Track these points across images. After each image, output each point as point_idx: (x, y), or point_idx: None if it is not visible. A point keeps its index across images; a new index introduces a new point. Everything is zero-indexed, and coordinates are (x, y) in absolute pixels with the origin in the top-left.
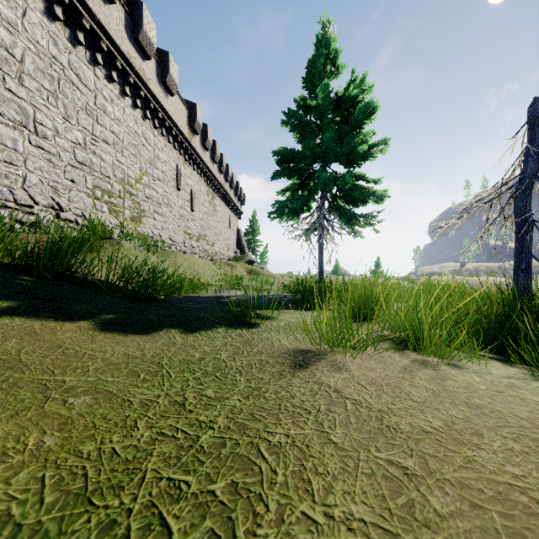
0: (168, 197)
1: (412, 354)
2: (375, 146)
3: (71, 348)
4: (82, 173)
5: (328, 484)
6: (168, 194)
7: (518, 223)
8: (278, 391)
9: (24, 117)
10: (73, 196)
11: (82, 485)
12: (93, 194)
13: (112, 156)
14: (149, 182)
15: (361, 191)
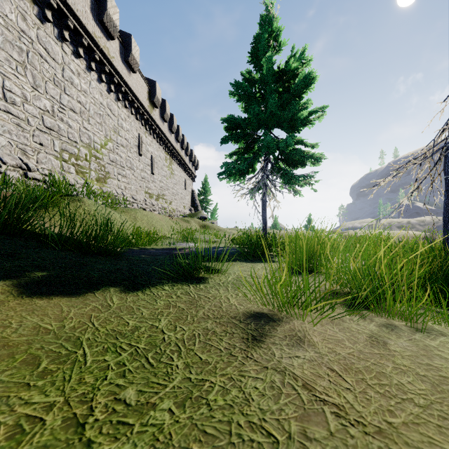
0: (131, 161)
1: (373, 315)
2: (313, 113)
3: None
4: (51, 138)
5: None
6: (131, 158)
7: (448, 181)
8: (227, 388)
9: None
10: (42, 158)
11: None
12: (60, 157)
13: (79, 123)
14: (113, 147)
15: (301, 154)
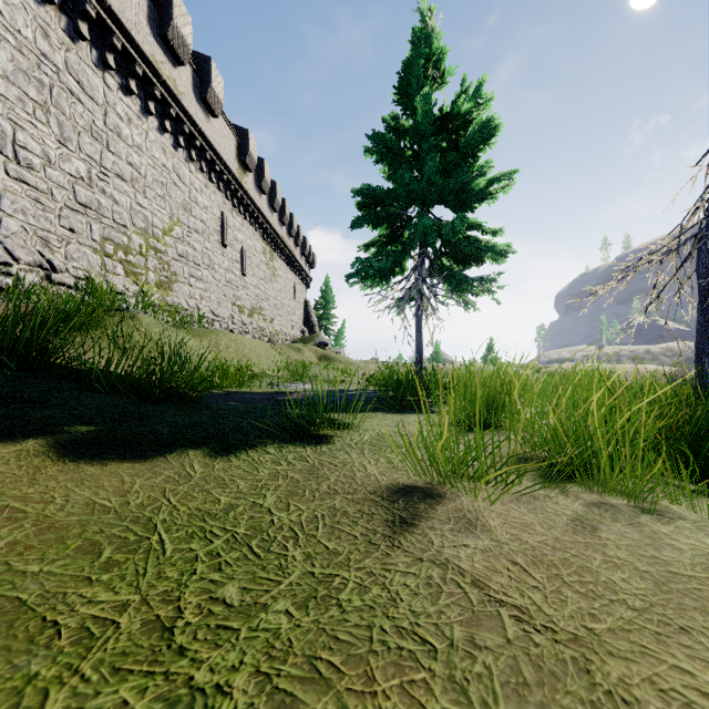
0: (210, 256)
1: (580, 490)
2: (495, 181)
3: None
4: (86, 220)
5: None
6: (210, 251)
7: (703, 288)
8: (365, 585)
9: None
10: (73, 251)
11: None
12: (101, 250)
13: (130, 197)
14: (183, 234)
15: (476, 245)
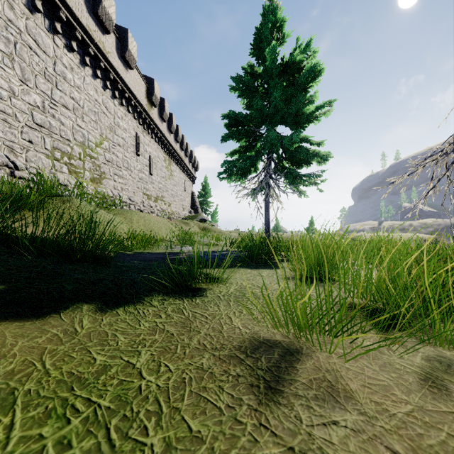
0: (128, 161)
1: (414, 341)
2: (320, 108)
3: None
4: (41, 135)
5: None
6: (128, 158)
7: None
8: None
9: None
10: (31, 156)
11: None
12: (52, 156)
13: (72, 120)
14: (109, 147)
15: (306, 152)
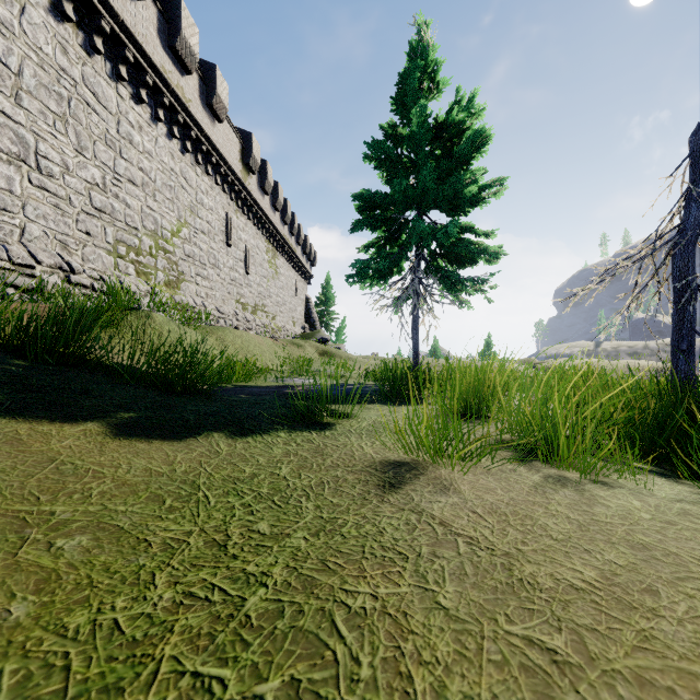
0: (215, 255)
1: (543, 466)
2: (487, 187)
3: (69, 462)
4: (101, 224)
5: (438, 682)
6: (215, 251)
7: (677, 289)
8: (360, 524)
9: (23, 148)
10: (89, 253)
11: (61, 686)
12: (115, 251)
13: (141, 201)
14: (190, 235)
15: (469, 247)
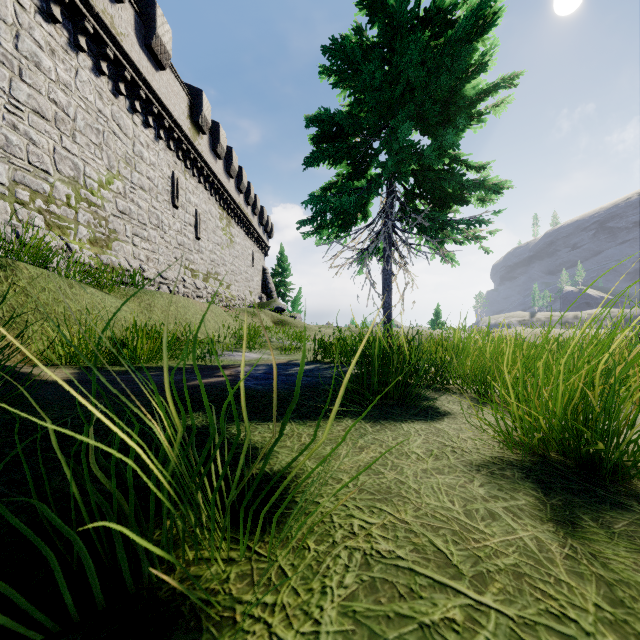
0: (159, 216)
1: None
2: (491, 90)
3: None
4: None
5: None
6: (159, 211)
7: None
8: None
9: None
10: None
11: None
12: (11, 195)
13: (53, 139)
14: (125, 190)
15: (461, 179)
